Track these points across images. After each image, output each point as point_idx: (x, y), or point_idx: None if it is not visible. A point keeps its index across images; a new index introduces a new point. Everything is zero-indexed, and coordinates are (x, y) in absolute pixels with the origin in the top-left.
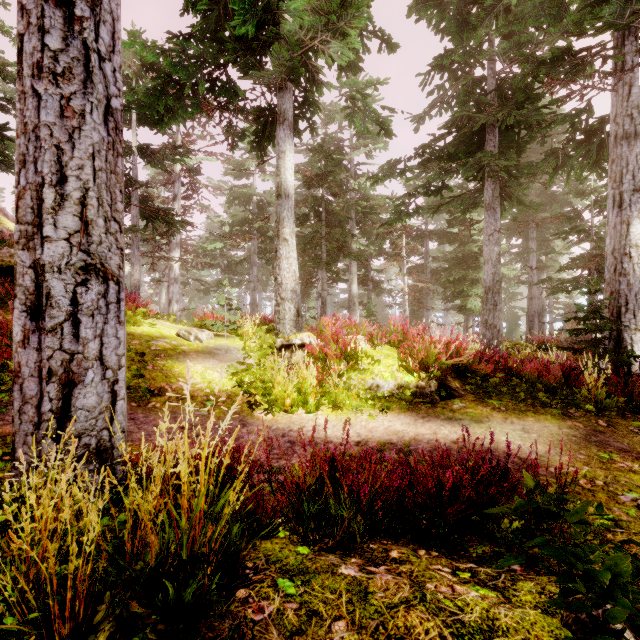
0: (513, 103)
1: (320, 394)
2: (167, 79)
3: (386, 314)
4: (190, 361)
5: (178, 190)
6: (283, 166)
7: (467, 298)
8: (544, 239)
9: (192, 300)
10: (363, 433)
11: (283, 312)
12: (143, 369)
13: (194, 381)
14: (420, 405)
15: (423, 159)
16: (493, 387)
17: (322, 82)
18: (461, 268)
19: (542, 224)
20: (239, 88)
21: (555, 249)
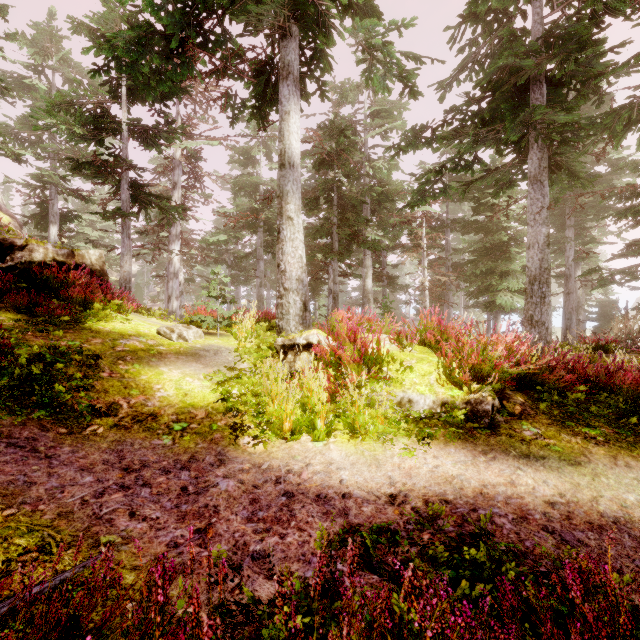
0: (573, 44)
1: (332, 413)
2: (150, 29)
3: (400, 313)
4: (165, 366)
5: (178, 178)
6: (287, 129)
7: (496, 293)
8: (584, 226)
9: (199, 298)
10: (398, 480)
11: (287, 305)
12: (94, 377)
13: (164, 393)
14: (474, 431)
15: (451, 129)
16: (575, 405)
17: (334, 28)
18: (489, 260)
19: (581, 210)
20: (236, 41)
21: (595, 238)
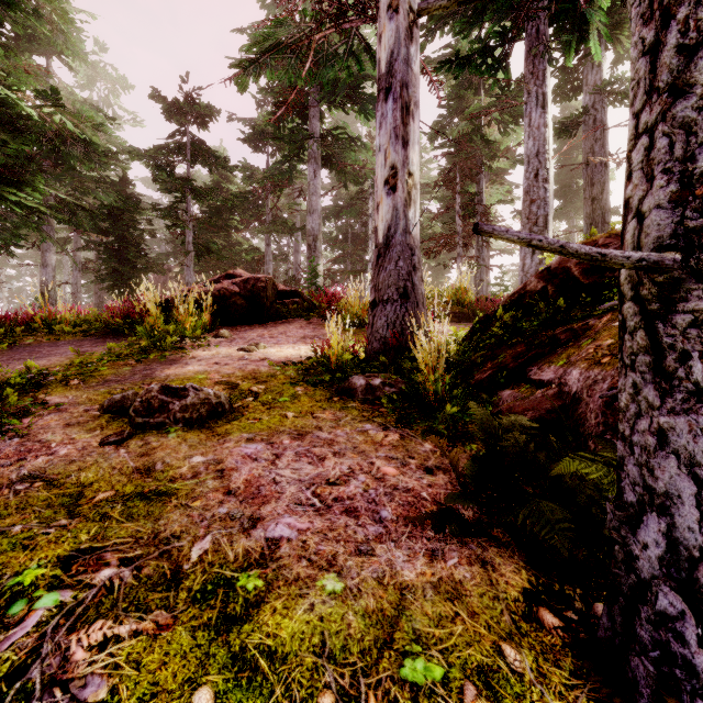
0: None
1: None
2: None
3: None
4: None
5: None
6: None
7: None
8: None
9: None
10: None
11: None
12: None
13: None
14: None
15: None
16: None
17: None
18: None
19: None
20: None
21: None
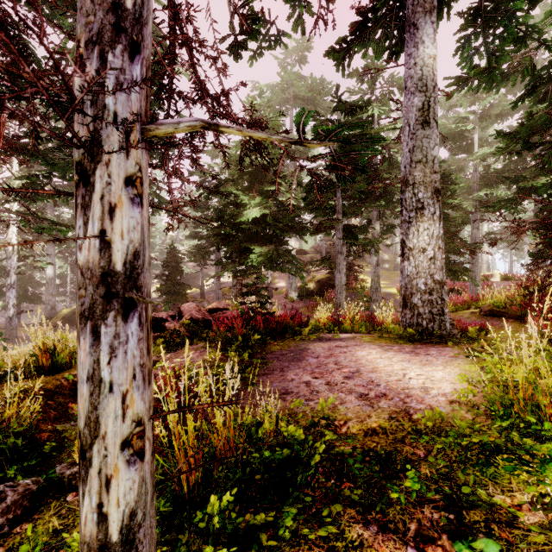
0: None
1: None
2: None
3: None
4: None
5: None
6: (483, 229)
7: None
8: None
9: None
10: None
11: (483, 267)
12: None
13: None
14: None
15: None
16: None
17: None
18: None
19: None
20: None
21: None
